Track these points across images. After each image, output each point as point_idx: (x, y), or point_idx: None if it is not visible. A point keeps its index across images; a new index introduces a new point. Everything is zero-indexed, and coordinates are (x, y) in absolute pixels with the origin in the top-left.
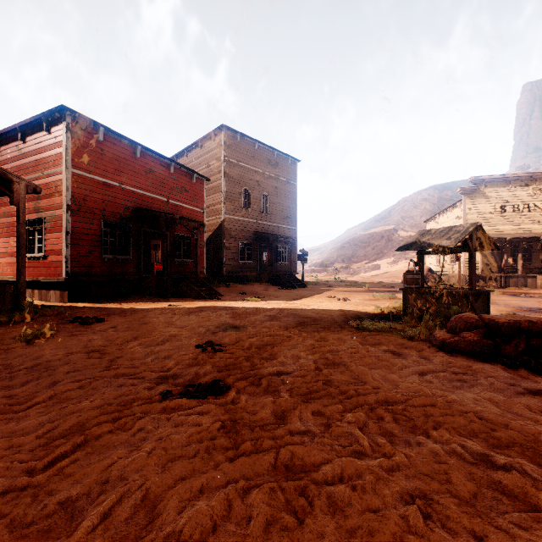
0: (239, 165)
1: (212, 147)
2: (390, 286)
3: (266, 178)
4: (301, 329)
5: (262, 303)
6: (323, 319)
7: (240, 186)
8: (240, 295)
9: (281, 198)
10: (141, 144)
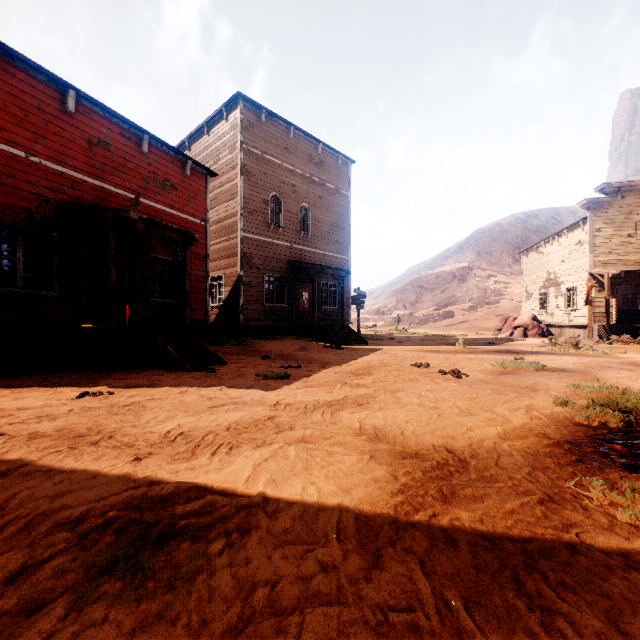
0: (264, 159)
1: (223, 131)
2: (488, 342)
3: (306, 182)
4: (433, 554)
5: (292, 385)
6: (470, 463)
7: (266, 191)
8: (257, 362)
9: (328, 214)
10: (74, 87)
